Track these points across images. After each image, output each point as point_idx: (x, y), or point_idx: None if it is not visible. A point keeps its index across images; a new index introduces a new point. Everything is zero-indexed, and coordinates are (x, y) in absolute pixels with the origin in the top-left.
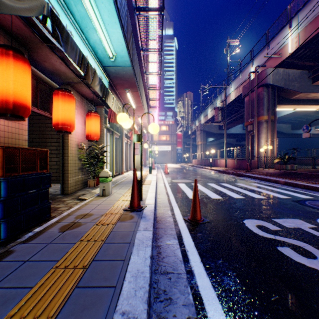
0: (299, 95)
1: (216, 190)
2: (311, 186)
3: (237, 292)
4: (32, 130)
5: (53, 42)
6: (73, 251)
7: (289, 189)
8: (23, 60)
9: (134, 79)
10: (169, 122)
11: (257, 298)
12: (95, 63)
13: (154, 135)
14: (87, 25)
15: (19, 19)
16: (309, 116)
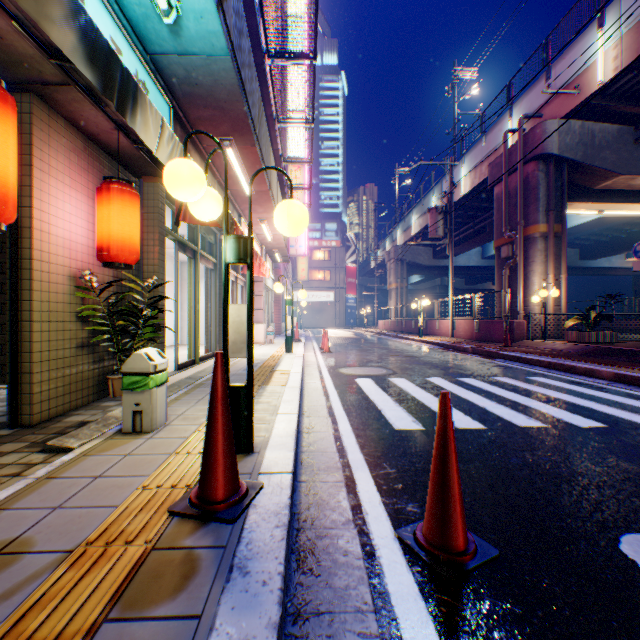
0: (614, 180)
1: (457, 398)
2: None
3: None
4: None
5: None
6: None
7: (639, 395)
8: None
9: (242, 104)
10: (330, 244)
11: None
12: (118, 29)
13: (299, 270)
14: None
15: None
16: (618, 232)
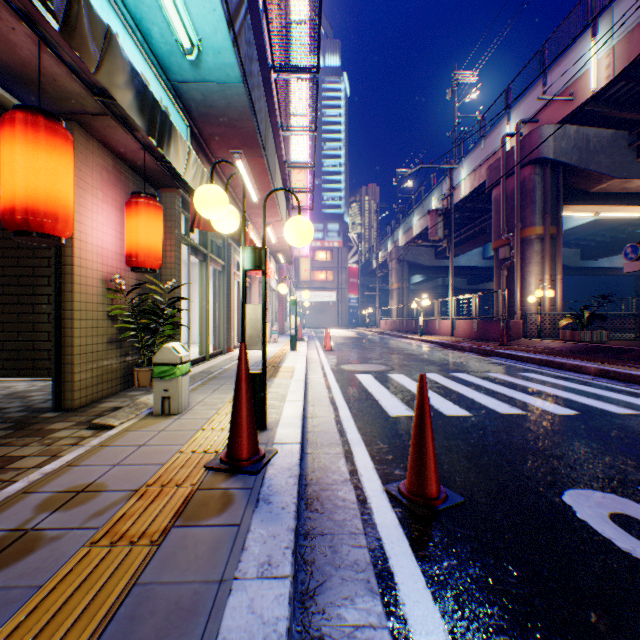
0: (608, 183)
1: (449, 391)
2: None
3: None
4: (2, 247)
5: None
6: None
7: (618, 388)
8: None
9: (252, 123)
10: (332, 244)
11: None
12: (147, 65)
13: (301, 270)
14: None
15: None
16: (618, 233)
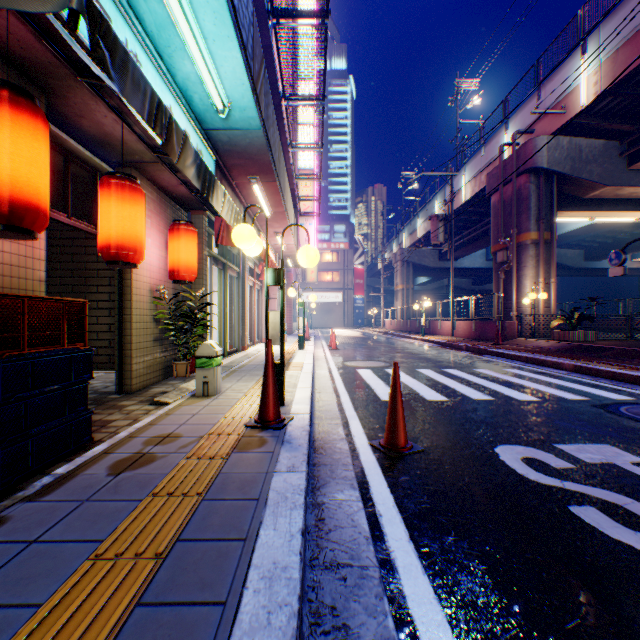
0: (601, 190)
1: (436, 382)
2: (628, 375)
3: (490, 611)
4: (59, 261)
5: (97, 73)
6: (136, 520)
7: (585, 381)
8: (32, 110)
9: (268, 156)
10: (338, 246)
11: (535, 624)
12: (188, 121)
13: (308, 272)
14: (170, 41)
15: (25, 25)
16: (620, 234)
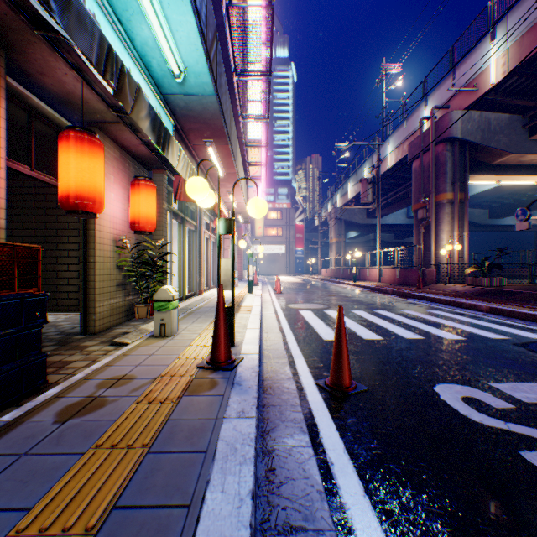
0: (506, 157)
1: (370, 323)
2: None
3: None
4: (34, 215)
5: (49, 21)
6: (72, 480)
7: (501, 321)
8: None
9: (220, 121)
10: (282, 206)
11: None
12: (147, 85)
13: (256, 227)
14: (127, 5)
15: None
16: (519, 196)
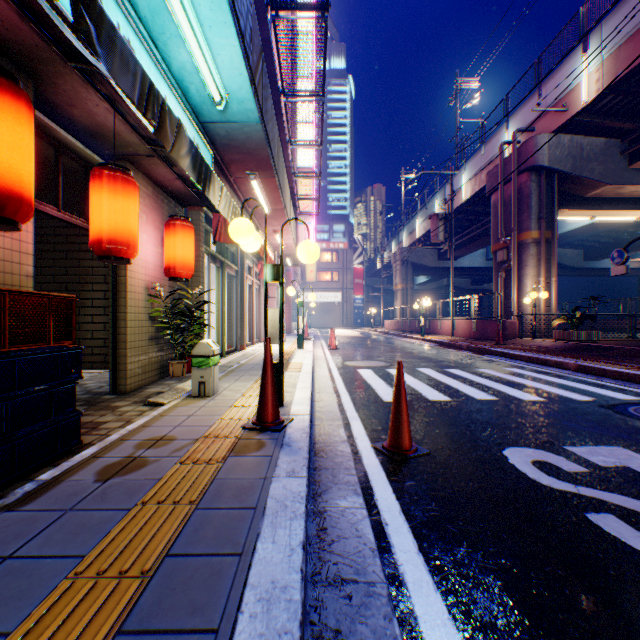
0: (602, 189)
1: (438, 382)
2: (634, 375)
3: (511, 635)
4: (53, 258)
5: (85, 55)
6: (122, 532)
7: (589, 381)
8: (14, 91)
9: (266, 151)
10: (337, 246)
11: None
12: (185, 113)
13: (307, 272)
14: (165, 28)
15: (8, 3)
16: (620, 234)
